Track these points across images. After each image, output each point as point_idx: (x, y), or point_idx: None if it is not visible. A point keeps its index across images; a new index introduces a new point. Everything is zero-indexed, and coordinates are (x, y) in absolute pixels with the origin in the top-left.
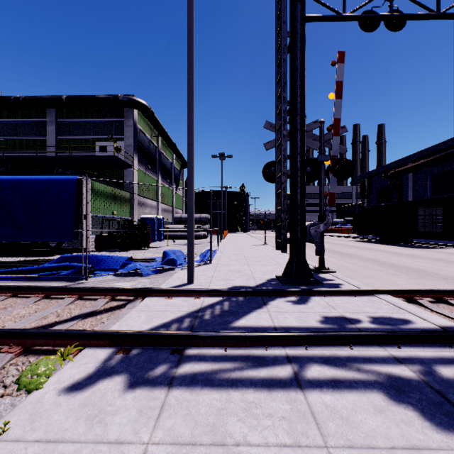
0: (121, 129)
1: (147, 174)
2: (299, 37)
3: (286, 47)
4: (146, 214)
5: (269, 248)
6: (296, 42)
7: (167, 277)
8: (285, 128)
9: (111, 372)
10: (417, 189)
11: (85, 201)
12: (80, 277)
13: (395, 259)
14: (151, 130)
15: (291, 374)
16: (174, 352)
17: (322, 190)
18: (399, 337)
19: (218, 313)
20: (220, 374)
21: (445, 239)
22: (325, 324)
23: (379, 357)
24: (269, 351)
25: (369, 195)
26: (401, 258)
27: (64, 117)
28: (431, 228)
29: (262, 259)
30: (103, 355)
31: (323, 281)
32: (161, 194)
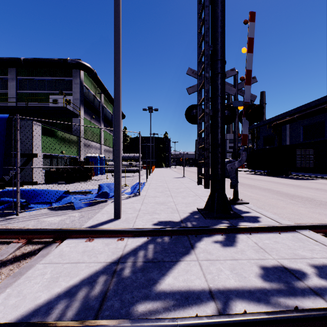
0: (70, 86)
1: (92, 123)
2: None
3: None
4: (91, 153)
5: (187, 180)
6: None
7: (98, 209)
8: (207, 70)
9: None
10: (292, 136)
11: (36, 142)
12: (12, 212)
13: (286, 189)
14: (95, 88)
15: None
16: None
17: (236, 132)
18: None
19: (141, 265)
20: None
21: (313, 172)
22: (268, 282)
23: None
24: None
25: (257, 140)
26: (290, 188)
27: (23, 75)
28: (306, 164)
29: (182, 190)
30: None
31: (241, 213)
32: (103, 138)
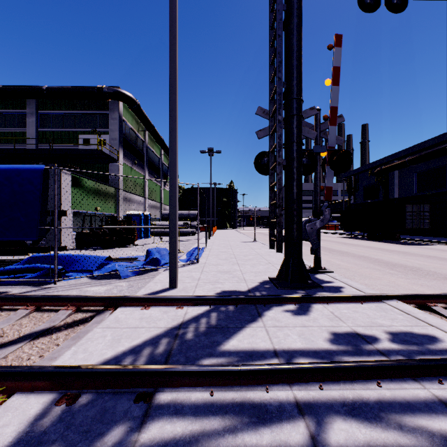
0: (106, 122)
1: (134, 169)
2: (296, 11)
3: (282, 22)
4: (132, 210)
5: (259, 245)
6: (292, 18)
7: (148, 279)
8: (280, 112)
9: (38, 443)
10: (403, 186)
11: (65, 196)
12: (48, 281)
13: (388, 256)
14: (138, 124)
15: (307, 439)
16: (140, 398)
17: (318, 184)
18: (437, 366)
19: (204, 330)
20: (202, 444)
21: (431, 235)
22: (336, 345)
23: (421, 402)
24: (272, 393)
25: (355, 192)
26: (393, 255)
27: (45, 108)
28: (419, 225)
29: (252, 257)
30: (36, 408)
31: (321, 283)
32: (148, 189)
